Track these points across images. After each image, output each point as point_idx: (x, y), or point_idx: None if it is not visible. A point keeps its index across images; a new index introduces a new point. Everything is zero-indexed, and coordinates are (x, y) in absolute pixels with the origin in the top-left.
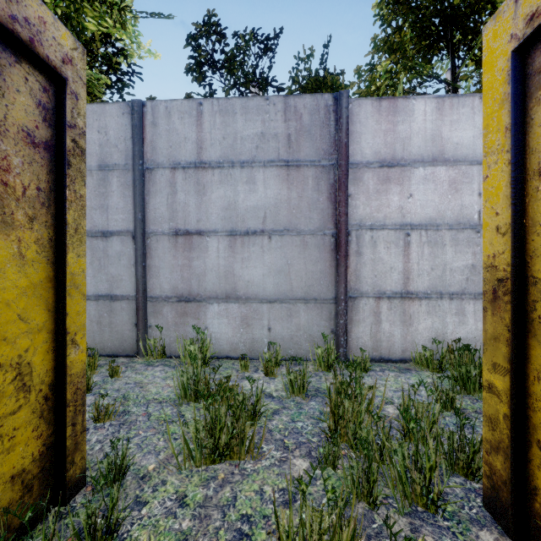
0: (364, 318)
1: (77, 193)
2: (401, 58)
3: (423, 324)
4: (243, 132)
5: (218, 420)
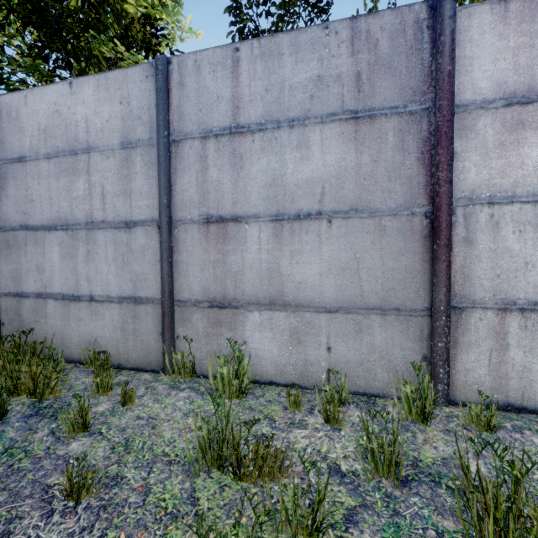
0: (478, 340)
1: None
2: None
3: None
4: (292, 78)
5: None
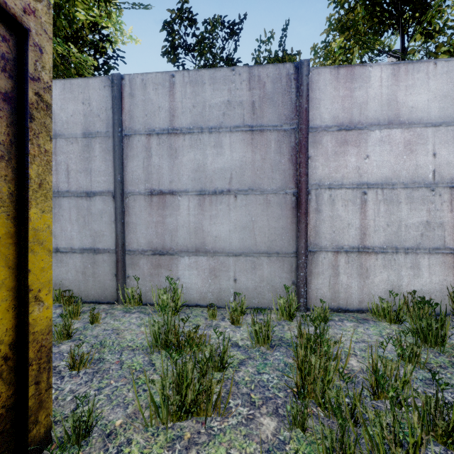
0: (323, 270)
1: (41, 148)
2: (354, 36)
3: (379, 276)
4: (211, 100)
5: (185, 377)
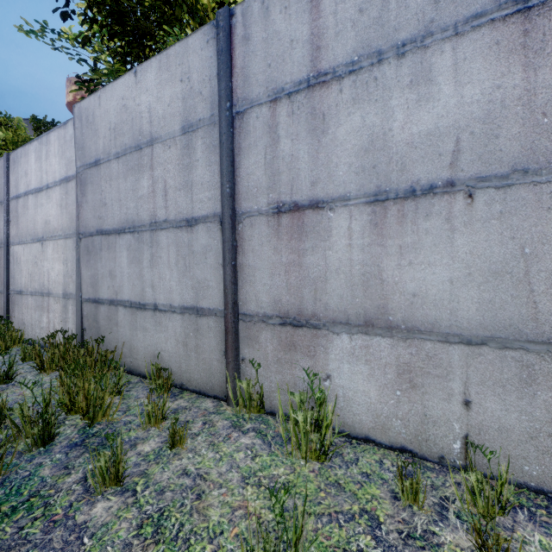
0: None
1: None
2: None
3: None
4: None
5: None
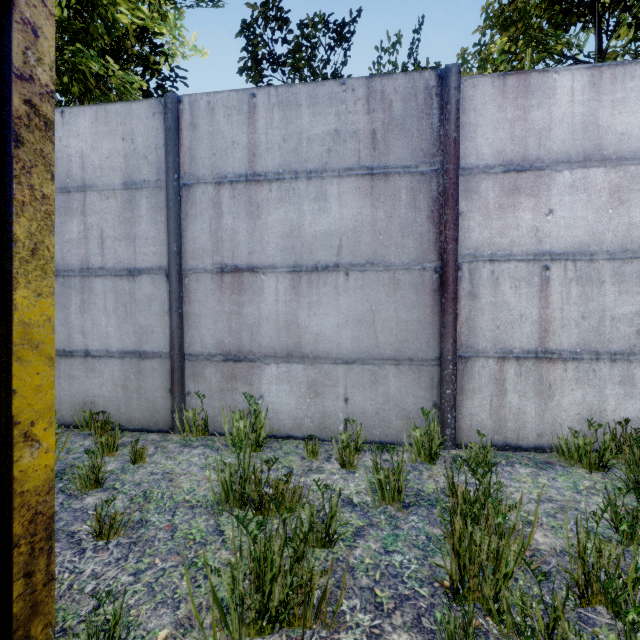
0: (481, 386)
1: (36, 191)
2: (523, 34)
3: (569, 396)
4: (310, 130)
5: (268, 563)
